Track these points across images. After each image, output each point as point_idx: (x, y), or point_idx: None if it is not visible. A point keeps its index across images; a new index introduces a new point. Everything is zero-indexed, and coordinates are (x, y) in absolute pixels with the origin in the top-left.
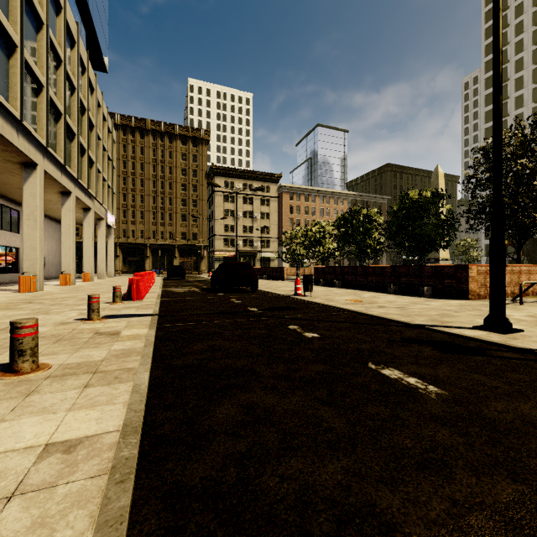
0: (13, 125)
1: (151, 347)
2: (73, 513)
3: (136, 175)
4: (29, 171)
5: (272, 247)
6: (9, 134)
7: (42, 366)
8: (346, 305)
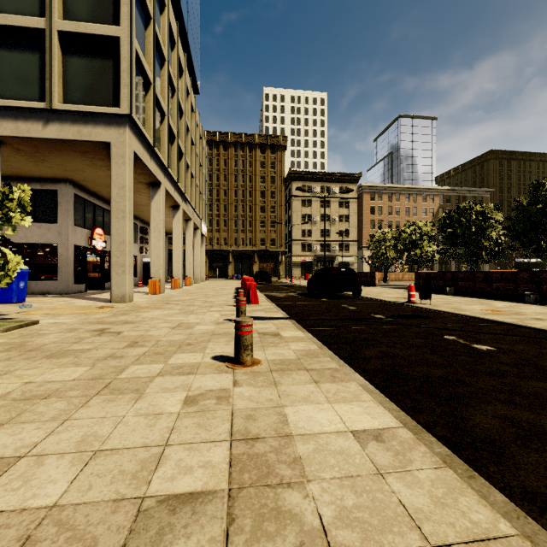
0: (148, 151)
1: (328, 350)
2: (460, 498)
3: (220, 186)
4: (155, 190)
5: (351, 251)
6: (146, 160)
7: (254, 360)
8: (489, 316)
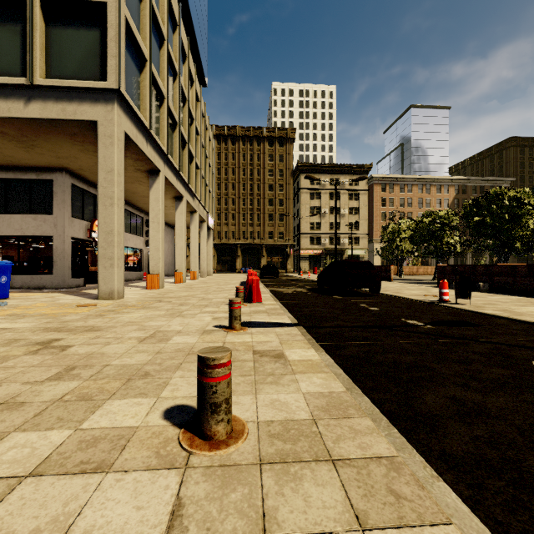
0: (144, 134)
1: (362, 395)
2: None
3: (228, 180)
4: (154, 178)
5: (361, 244)
6: (141, 143)
7: (234, 424)
8: None
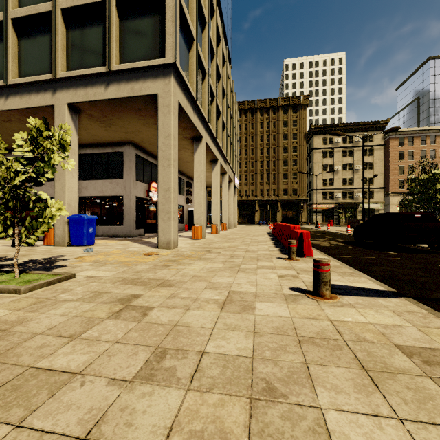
0: (191, 105)
1: None
2: None
3: (248, 147)
4: (197, 143)
5: (376, 198)
6: (189, 112)
7: None
8: None
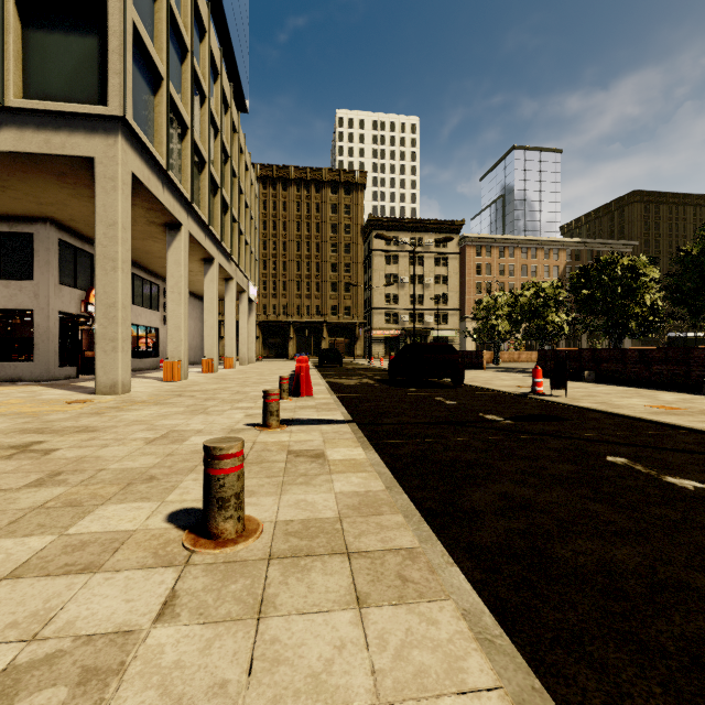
0: (159, 176)
1: (402, 493)
2: None
3: (277, 237)
4: (173, 234)
5: (450, 323)
6: (155, 188)
7: (248, 524)
8: (663, 417)
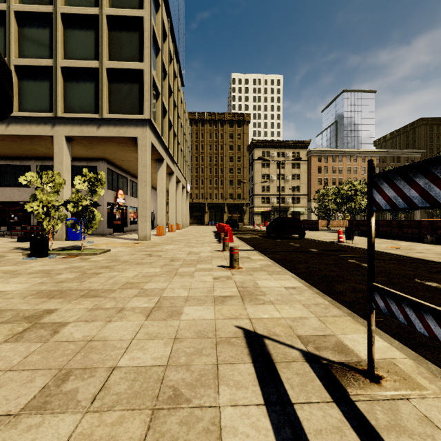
0: (158, 139)
1: (277, 264)
2: (316, 299)
3: (198, 154)
4: (160, 164)
5: (301, 203)
6: (157, 145)
7: (239, 267)
8: (387, 250)
